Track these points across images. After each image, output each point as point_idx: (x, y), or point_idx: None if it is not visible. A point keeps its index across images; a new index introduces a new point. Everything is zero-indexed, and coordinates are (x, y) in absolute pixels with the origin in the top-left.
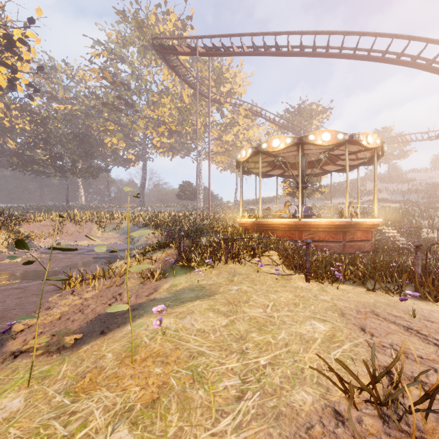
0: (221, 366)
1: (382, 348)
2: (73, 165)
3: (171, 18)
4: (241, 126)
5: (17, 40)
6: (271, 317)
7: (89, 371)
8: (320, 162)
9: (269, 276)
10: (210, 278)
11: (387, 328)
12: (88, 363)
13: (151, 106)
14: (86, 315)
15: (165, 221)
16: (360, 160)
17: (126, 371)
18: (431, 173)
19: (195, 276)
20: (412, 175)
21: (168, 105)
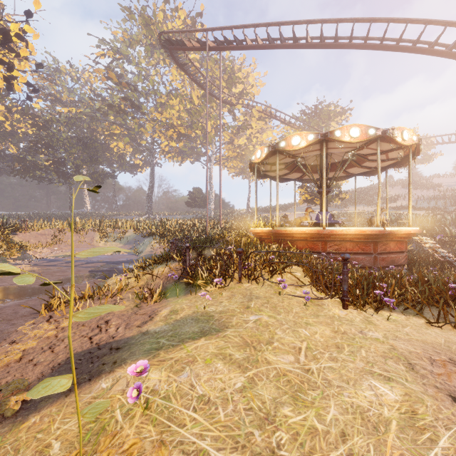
0: None
1: None
2: (76, 171)
3: (180, 15)
4: (254, 129)
5: (14, 36)
6: (309, 373)
7: None
8: (344, 164)
9: (295, 299)
10: (220, 302)
11: None
12: None
13: (158, 108)
14: (56, 355)
15: (172, 229)
16: (390, 160)
17: None
18: None
19: (201, 298)
20: (437, 180)
21: (177, 107)
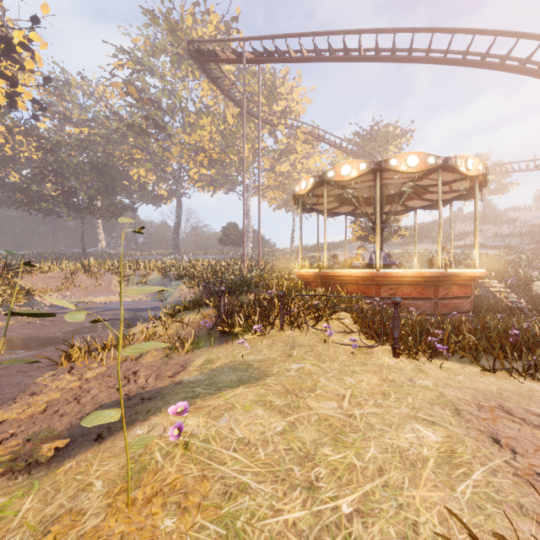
0: (275, 517)
1: (537, 478)
2: (90, 203)
3: (212, 19)
4: (299, 154)
5: (18, 45)
6: (351, 418)
7: (58, 519)
8: (402, 197)
9: (342, 348)
10: (260, 350)
11: (534, 439)
12: (64, 497)
13: (187, 129)
14: (83, 406)
15: (204, 272)
16: (454, 192)
17: (115, 526)
18: (537, 211)
19: (238, 347)
20: (513, 214)
21: (208, 128)
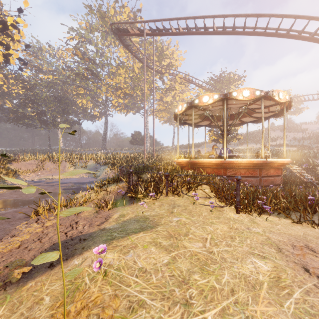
0: None
1: None
2: (53, 119)
3: (126, 10)
4: (177, 90)
5: (10, 25)
6: (212, 254)
7: None
8: (239, 115)
9: (204, 207)
10: (153, 209)
11: None
12: (24, 308)
13: (110, 76)
14: (43, 244)
15: (120, 160)
16: (271, 112)
17: None
18: (318, 124)
19: (140, 207)
20: (305, 126)
21: (123, 75)
